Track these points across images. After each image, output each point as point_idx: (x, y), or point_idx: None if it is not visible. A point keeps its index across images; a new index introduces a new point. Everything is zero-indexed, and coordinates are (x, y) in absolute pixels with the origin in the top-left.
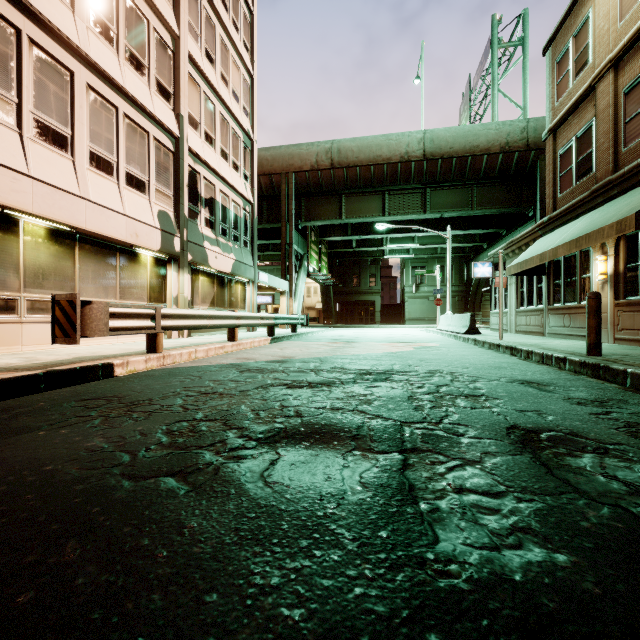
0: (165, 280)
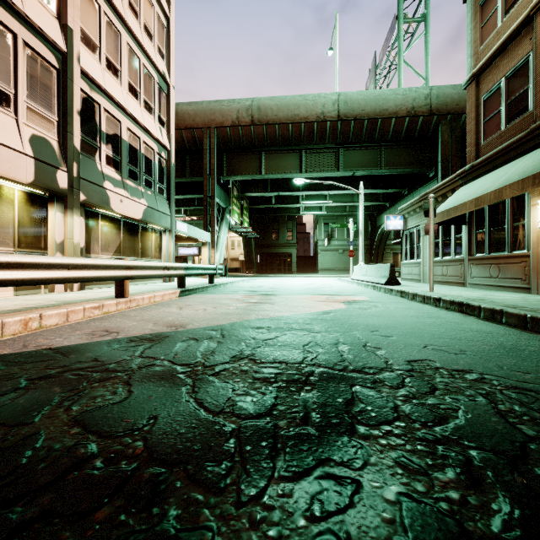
0: (45, 222)
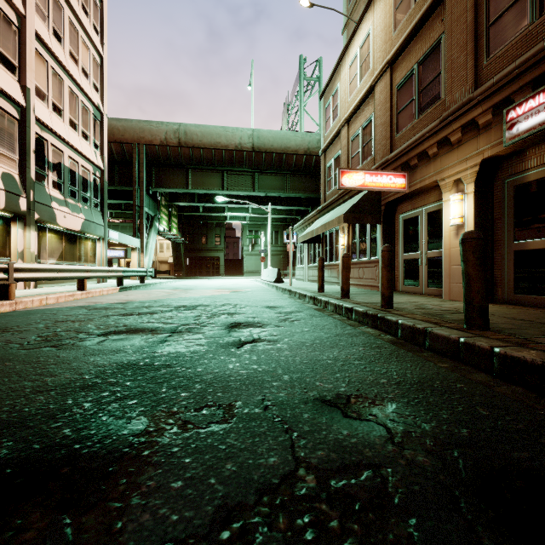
0: (9, 236)
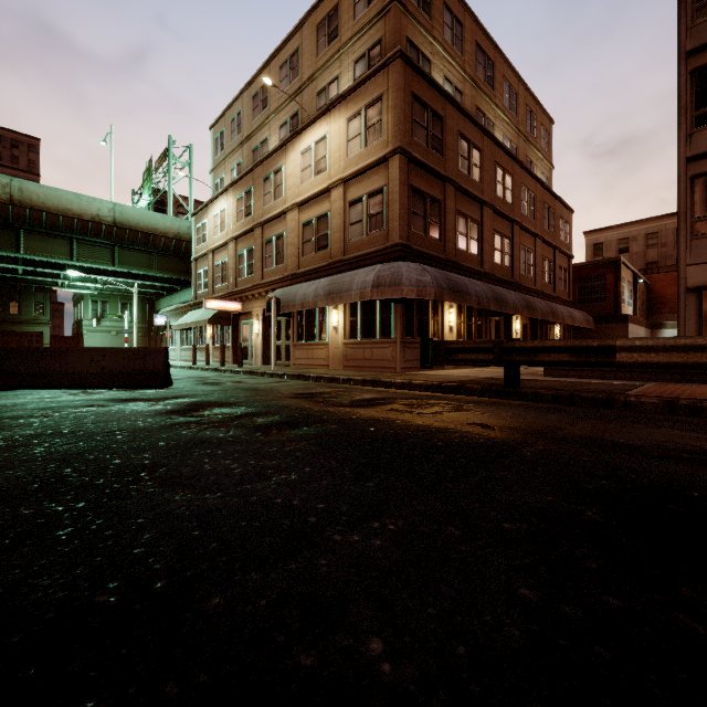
0: None
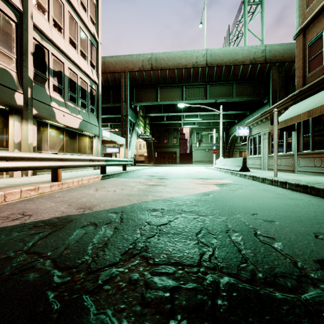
0: (7, 128)
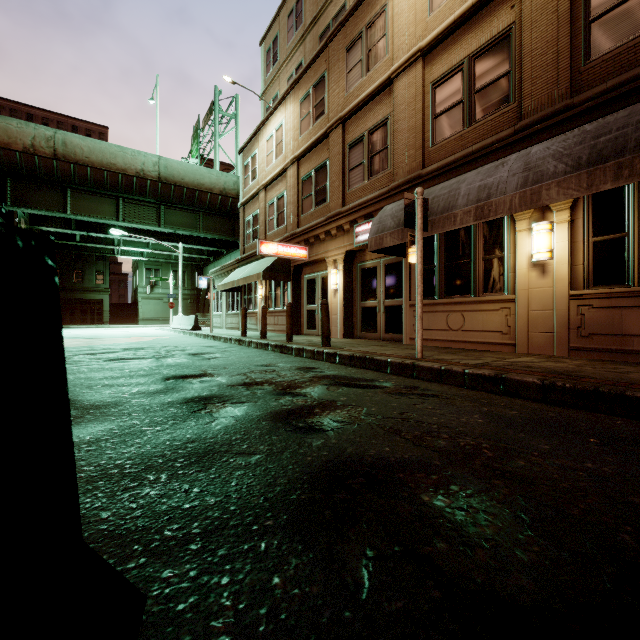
0: None
